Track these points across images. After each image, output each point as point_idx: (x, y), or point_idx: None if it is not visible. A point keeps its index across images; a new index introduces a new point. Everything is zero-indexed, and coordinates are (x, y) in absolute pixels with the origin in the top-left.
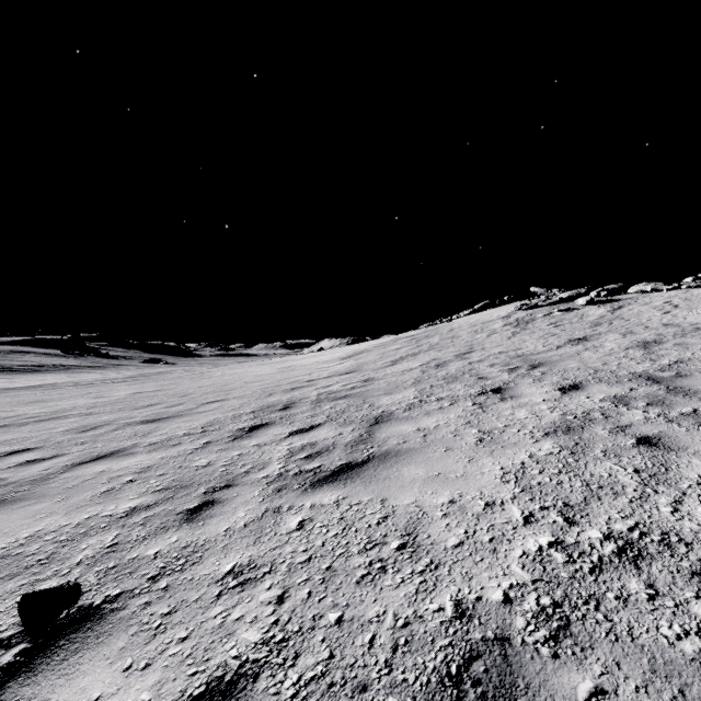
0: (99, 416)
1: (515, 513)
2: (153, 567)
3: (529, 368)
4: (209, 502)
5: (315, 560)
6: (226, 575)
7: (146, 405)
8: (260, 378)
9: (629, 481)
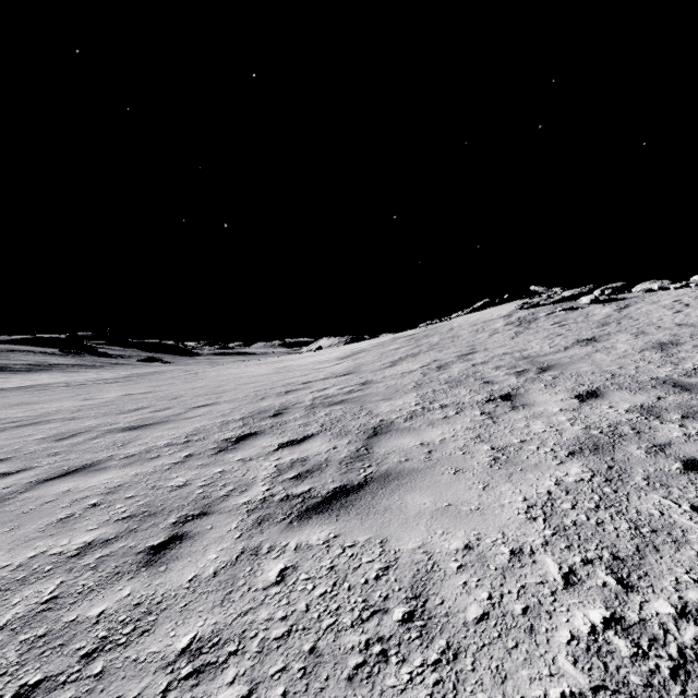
0: (81, 422)
1: (550, 567)
2: (92, 638)
3: (538, 371)
4: (178, 536)
5: (296, 635)
6: (179, 655)
7: (133, 409)
8: (254, 379)
9: (688, 523)
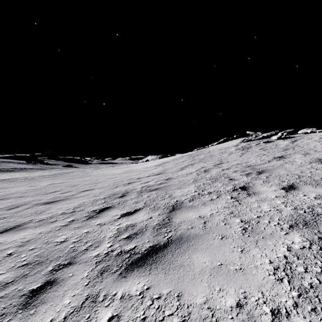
0: (24, 198)
1: None
2: None
3: (257, 173)
4: (50, 282)
5: None
6: None
7: (52, 192)
8: (114, 176)
9: None
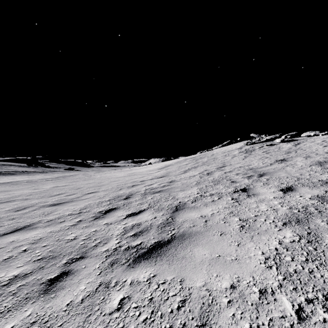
0: (30, 201)
1: (286, 305)
2: None
3: (258, 176)
4: (65, 273)
5: None
6: None
7: (56, 194)
8: (117, 179)
9: None
